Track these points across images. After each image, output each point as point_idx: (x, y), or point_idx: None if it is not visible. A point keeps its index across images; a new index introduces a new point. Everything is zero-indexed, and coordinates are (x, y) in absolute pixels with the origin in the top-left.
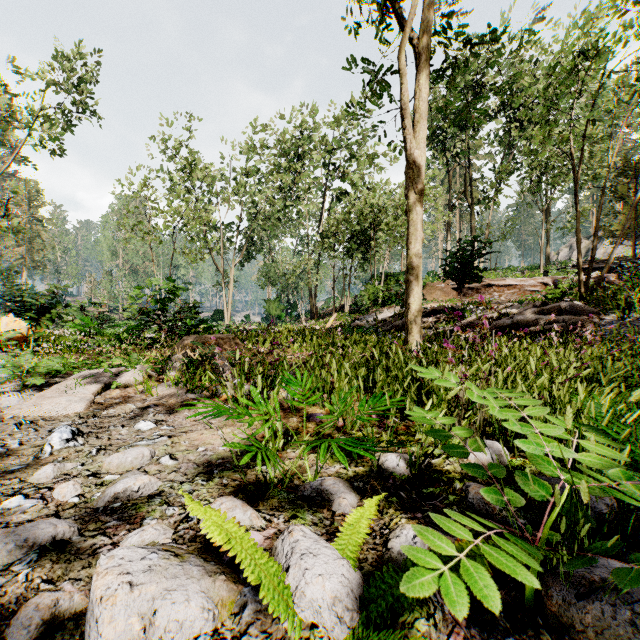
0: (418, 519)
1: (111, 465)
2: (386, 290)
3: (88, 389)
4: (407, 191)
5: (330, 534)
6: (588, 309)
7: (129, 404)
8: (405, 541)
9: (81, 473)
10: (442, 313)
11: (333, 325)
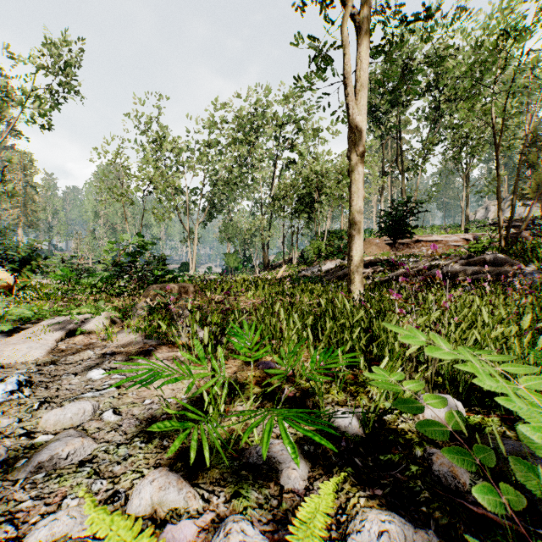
0: (378, 498)
1: (48, 423)
2: (328, 245)
3: (52, 335)
4: (350, 153)
5: (277, 521)
6: (510, 261)
7: (88, 350)
8: (368, 539)
9: (15, 432)
10: (378, 265)
11: (283, 275)
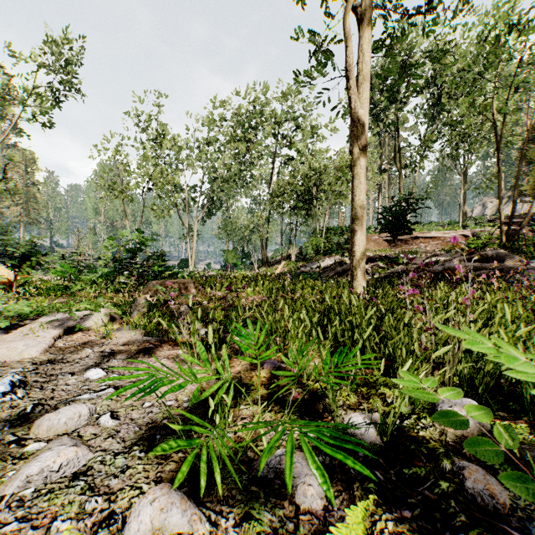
0: (408, 521)
1: (40, 428)
2: (327, 242)
3: (50, 332)
4: (352, 147)
5: None
6: (513, 257)
7: (86, 348)
8: None
9: (5, 438)
10: (377, 261)
11: (281, 271)
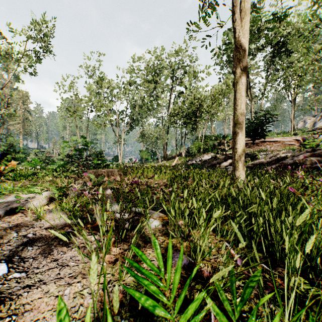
0: None
1: None
2: (204, 144)
3: None
4: (235, 69)
5: None
6: None
7: (13, 231)
8: None
9: None
10: None
11: (176, 163)
